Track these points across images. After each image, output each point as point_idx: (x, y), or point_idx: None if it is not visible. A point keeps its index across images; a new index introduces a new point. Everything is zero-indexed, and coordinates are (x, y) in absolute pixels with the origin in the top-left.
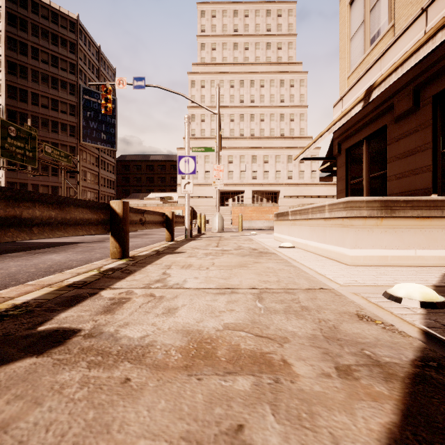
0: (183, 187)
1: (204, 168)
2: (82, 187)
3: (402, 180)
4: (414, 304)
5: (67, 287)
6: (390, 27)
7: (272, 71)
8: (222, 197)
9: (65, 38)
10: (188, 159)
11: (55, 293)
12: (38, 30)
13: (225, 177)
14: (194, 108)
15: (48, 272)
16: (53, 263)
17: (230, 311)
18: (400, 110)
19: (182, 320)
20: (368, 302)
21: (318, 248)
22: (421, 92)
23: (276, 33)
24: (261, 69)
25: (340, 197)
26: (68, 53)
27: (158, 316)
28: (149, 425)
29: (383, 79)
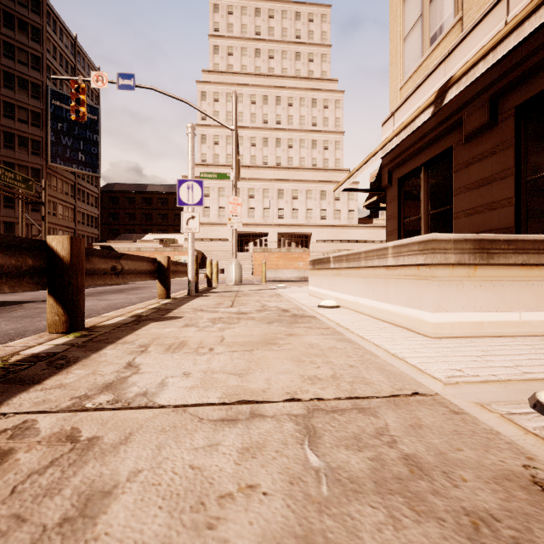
0: (186, 223)
1: (217, 203)
2: (50, 224)
3: (473, 217)
4: None
5: None
6: (457, 21)
7: (303, 87)
8: (240, 241)
9: (24, 20)
10: (193, 184)
11: None
12: None
13: (245, 215)
14: (205, 126)
15: None
16: None
17: (247, 495)
18: (471, 127)
19: None
20: (523, 430)
21: (377, 309)
22: (499, 103)
23: (307, 41)
24: (289, 83)
25: (390, 239)
26: (29, 42)
27: (42, 538)
28: None
29: (465, 71)
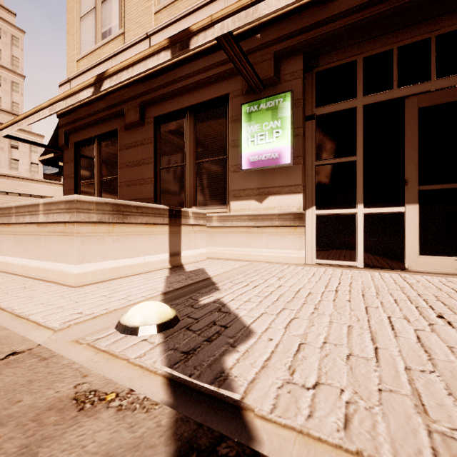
0: None
1: None
2: None
3: (131, 188)
4: (151, 331)
5: None
6: (121, 33)
7: None
8: None
9: None
10: None
11: None
12: None
13: None
14: None
15: None
16: None
17: None
18: (129, 119)
19: None
20: (97, 351)
21: (28, 267)
22: (146, 110)
23: None
24: None
25: None
26: None
27: None
28: None
29: (115, 72)
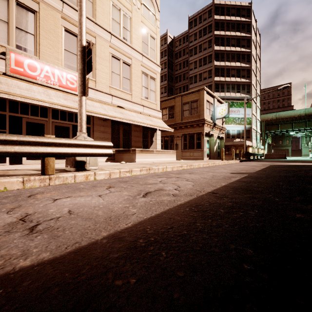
0: None
1: None
2: None
3: None
4: None
5: None
6: None
7: None
8: None
9: None
10: None
11: None
12: None
13: None
14: None
15: None
16: None
17: None
18: None
19: None
20: None
21: None
22: None
23: None
24: None
25: None
26: None
27: None
28: (20, 172)
29: None
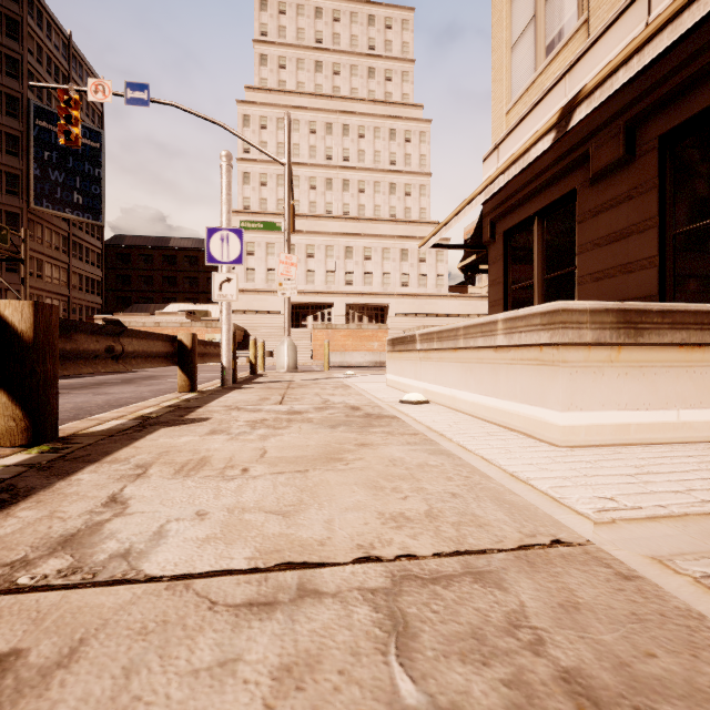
0: (218, 288)
1: (265, 264)
2: (33, 289)
3: (603, 283)
4: None
5: None
6: (581, 24)
7: (378, 113)
8: (296, 314)
9: None
10: (228, 235)
11: None
12: None
13: (302, 280)
14: (248, 161)
15: None
16: None
17: None
18: (601, 163)
19: None
20: None
21: (481, 406)
22: (637, 131)
23: (383, 53)
24: (360, 108)
25: (494, 312)
26: (3, 38)
27: None
28: None
29: (599, 82)
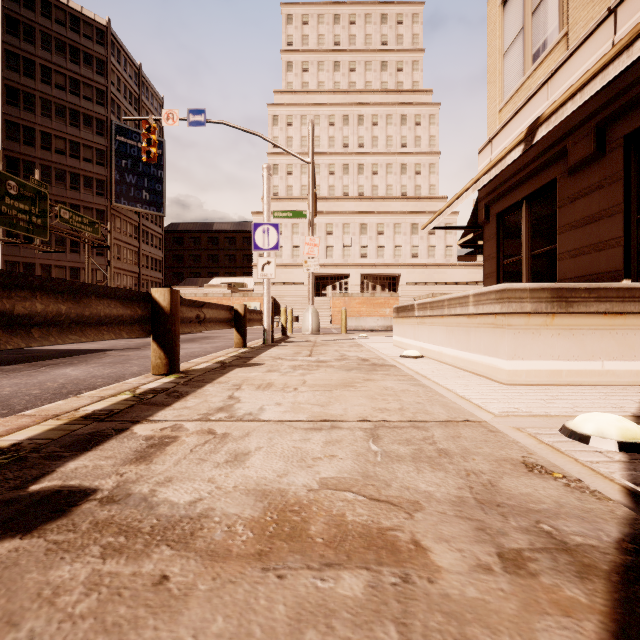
0: (261, 269)
1: (291, 242)
2: (114, 269)
3: (579, 259)
4: (608, 446)
5: (83, 419)
6: (561, 36)
7: (390, 102)
8: (317, 284)
9: (89, 53)
10: (268, 228)
11: (63, 429)
12: (51, 42)
13: (322, 255)
14: (277, 155)
15: (58, 395)
16: (68, 380)
17: (330, 458)
18: (576, 158)
19: (256, 474)
20: (539, 442)
21: (459, 358)
22: (607, 131)
23: (395, 47)
24: (374, 99)
25: (488, 283)
26: (94, 75)
27: (219, 466)
28: None
29: (554, 111)
